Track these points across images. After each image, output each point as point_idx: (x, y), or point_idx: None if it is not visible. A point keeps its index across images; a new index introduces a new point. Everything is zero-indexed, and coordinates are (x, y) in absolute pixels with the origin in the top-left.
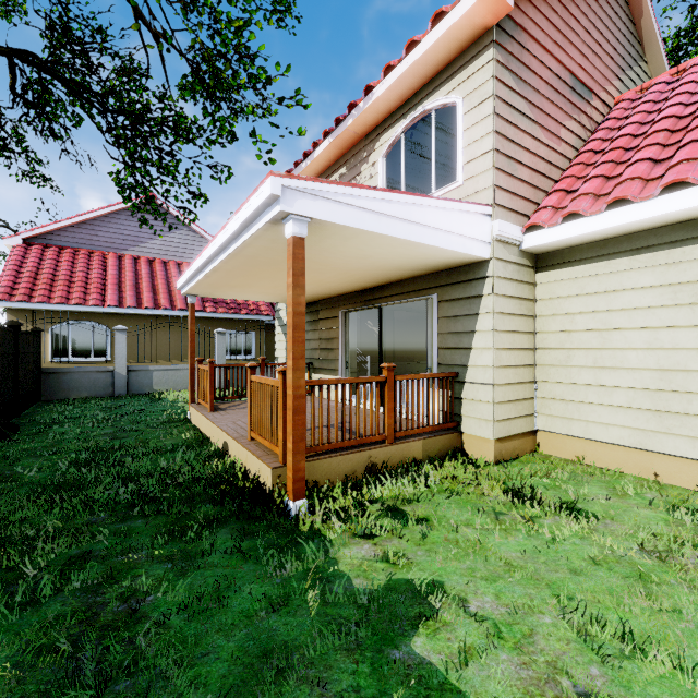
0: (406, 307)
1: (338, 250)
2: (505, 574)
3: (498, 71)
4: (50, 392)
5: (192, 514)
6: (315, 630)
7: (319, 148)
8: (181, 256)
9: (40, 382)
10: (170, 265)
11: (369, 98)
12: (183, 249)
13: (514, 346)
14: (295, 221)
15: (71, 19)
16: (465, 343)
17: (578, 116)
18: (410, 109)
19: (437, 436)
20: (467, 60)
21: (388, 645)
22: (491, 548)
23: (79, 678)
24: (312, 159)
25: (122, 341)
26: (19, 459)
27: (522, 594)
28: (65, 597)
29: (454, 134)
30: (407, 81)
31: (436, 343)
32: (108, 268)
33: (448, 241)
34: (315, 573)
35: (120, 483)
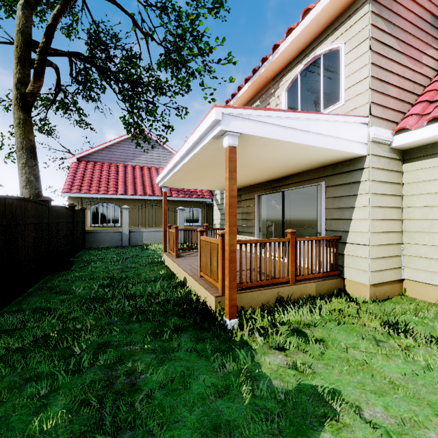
0: (298, 191)
1: (257, 154)
2: (390, 390)
3: (373, 19)
4: (90, 243)
5: (166, 323)
6: (249, 416)
7: (241, 90)
8: (158, 164)
9: (85, 237)
10: (152, 169)
11: (275, 53)
12: (159, 160)
13: (385, 217)
14: (230, 136)
15: (100, 31)
16: (346, 215)
17: (437, 45)
18: (305, 56)
19: (326, 280)
20: (348, 16)
21: (302, 435)
22: (376, 368)
23: (102, 425)
24: (237, 98)
25: (126, 215)
26: (73, 282)
27: (409, 411)
28: (96, 369)
29: (337, 69)
30: (303, 37)
31: (324, 215)
32: (119, 173)
33: (335, 144)
34: (246, 372)
35: (125, 300)
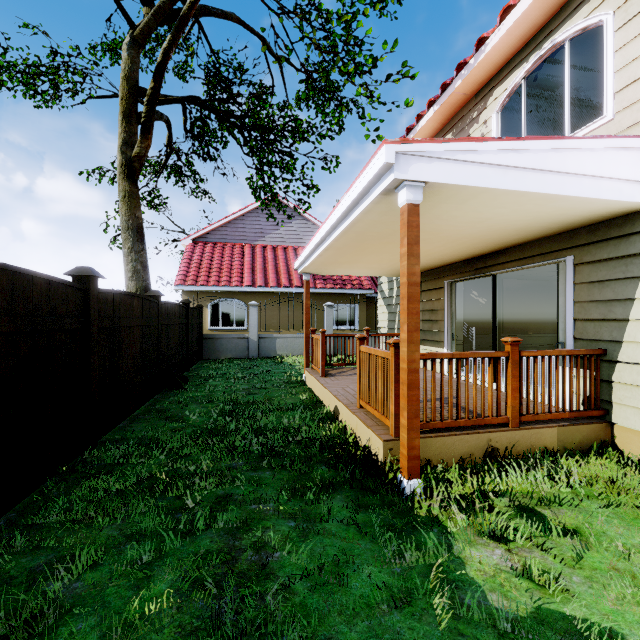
0: (518, 274)
1: (451, 215)
2: None
3: None
4: (208, 352)
5: (310, 474)
6: None
7: (422, 120)
8: (297, 242)
9: (202, 345)
10: (289, 250)
11: (481, 52)
12: (299, 235)
13: None
14: (408, 188)
15: (220, 64)
16: (617, 313)
17: None
18: (534, 49)
19: (577, 425)
20: None
21: None
22: None
23: (220, 623)
24: (415, 133)
25: (254, 314)
26: (187, 404)
27: None
28: (213, 534)
29: (599, 60)
30: (530, 17)
31: (572, 313)
32: (245, 256)
33: (598, 188)
34: (438, 571)
35: (253, 435)
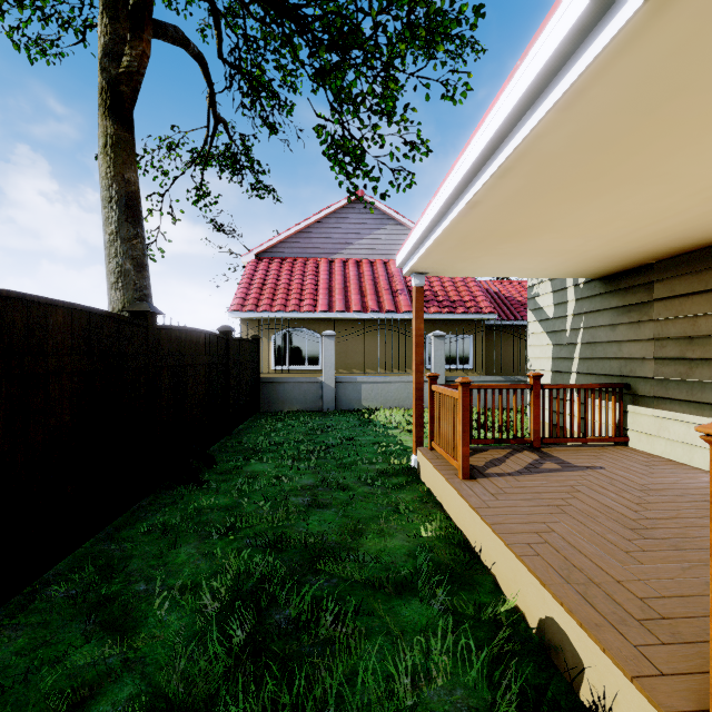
0: None
1: None
2: None
3: None
4: (267, 402)
5: None
6: None
7: None
8: (387, 254)
9: (258, 392)
10: (377, 264)
11: None
12: (389, 245)
13: None
14: None
15: None
16: None
17: None
18: None
19: None
20: None
21: None
22: None
23: None
24: None
25: (331, 349)
26: (174, 544)
27: None
28: None
29: None
30: None
31: None
32: (320, 274)
33: None
34: None
35: None
